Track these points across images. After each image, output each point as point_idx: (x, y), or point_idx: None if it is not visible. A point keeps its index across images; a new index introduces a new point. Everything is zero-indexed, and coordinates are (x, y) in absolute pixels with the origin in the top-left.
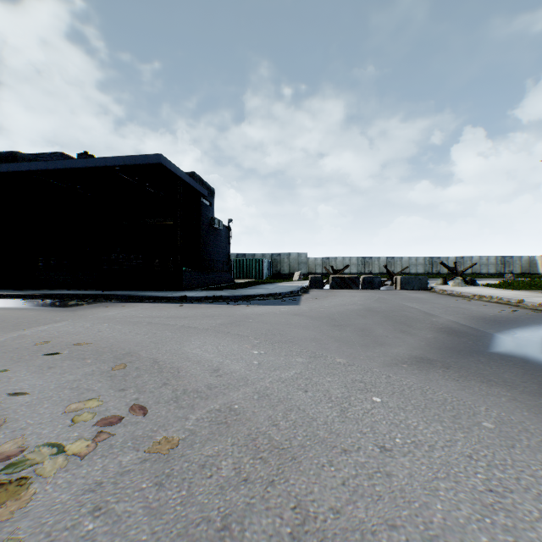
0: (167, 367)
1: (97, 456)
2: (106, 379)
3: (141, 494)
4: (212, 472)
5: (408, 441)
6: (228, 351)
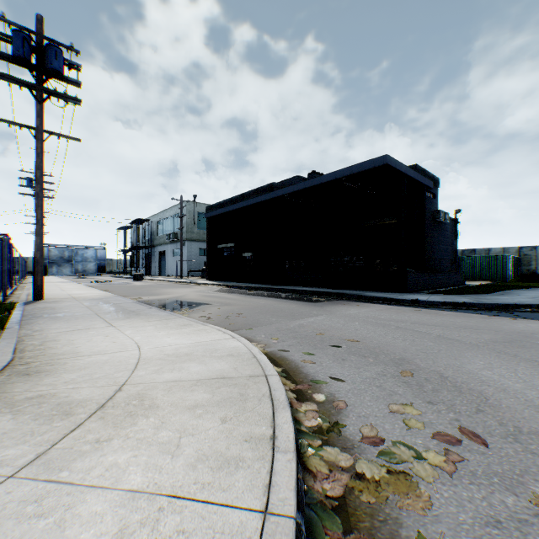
0: (462, 386)
1: (465, 480)
2: (402, 385)
3: None
4: None
5: None
6: None
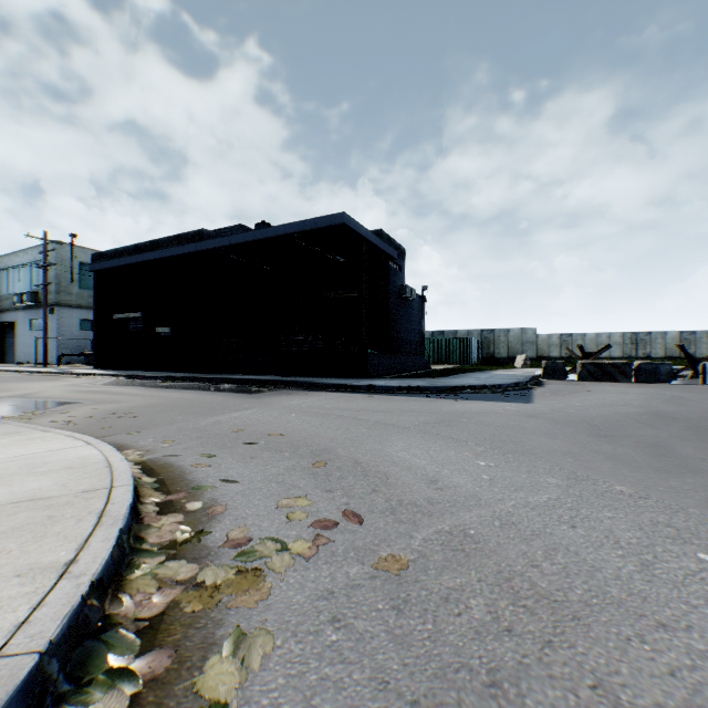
0: (371, 470)
1: (321, 562)
2: (308, 477)
3: (380, 616)
4: (460, 609)
5: None
6: (443, 459)
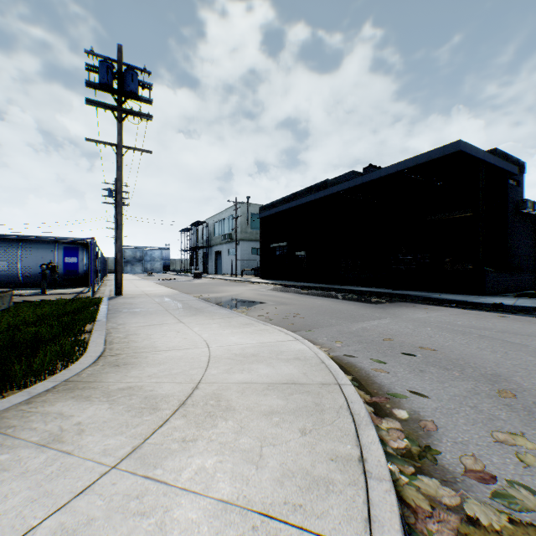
0: None
1: None
2: (503, 407)
3: None
4: None
5: None
6: None
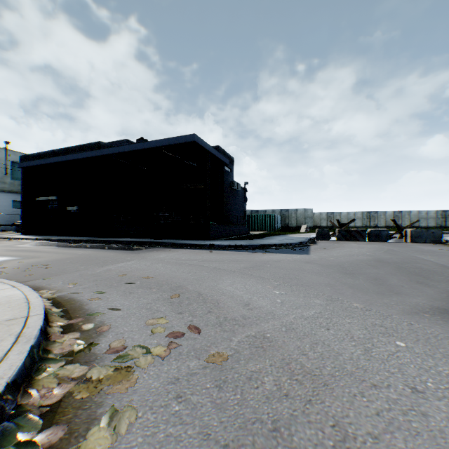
0: (208, 298)
1: (172, 359)
2: (167, 304)
3: (207, 392)
4: (258, 384)
5: (441, 387)
6: (254, 290)
